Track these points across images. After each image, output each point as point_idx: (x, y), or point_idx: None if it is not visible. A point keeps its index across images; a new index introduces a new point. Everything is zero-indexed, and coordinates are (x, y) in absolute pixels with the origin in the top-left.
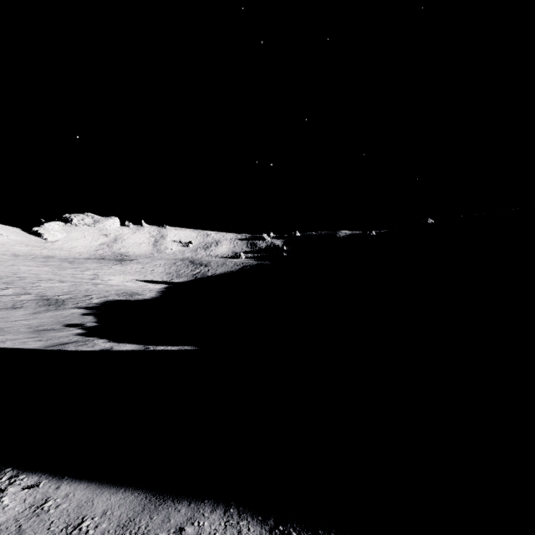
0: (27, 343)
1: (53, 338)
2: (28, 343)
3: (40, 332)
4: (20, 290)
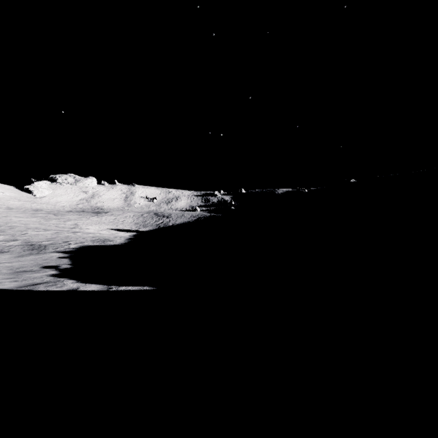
0: (2, 283)
1: (28, 279)
2: (4, 283)
3: (19, 273)
4: (9, 237)
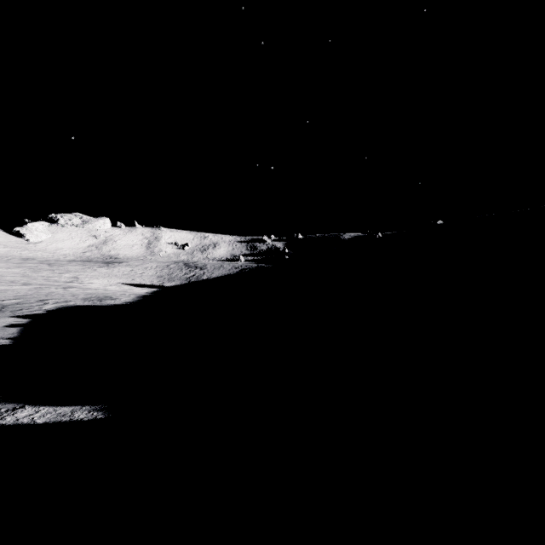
0: None
1: None
2: None
3: None
4: None
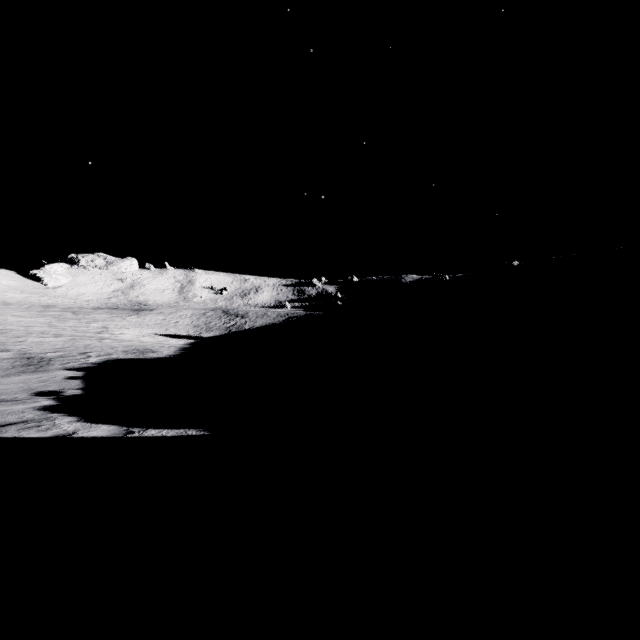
0: None
1: None
2: None
3: None
4: None
